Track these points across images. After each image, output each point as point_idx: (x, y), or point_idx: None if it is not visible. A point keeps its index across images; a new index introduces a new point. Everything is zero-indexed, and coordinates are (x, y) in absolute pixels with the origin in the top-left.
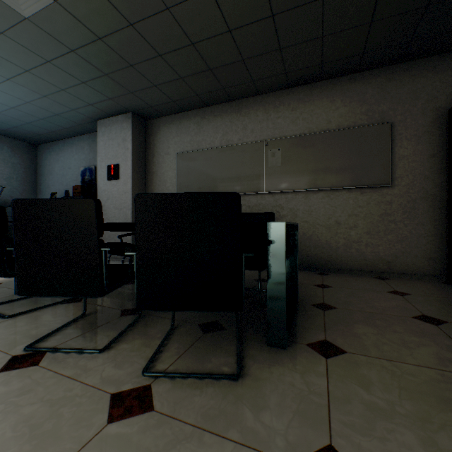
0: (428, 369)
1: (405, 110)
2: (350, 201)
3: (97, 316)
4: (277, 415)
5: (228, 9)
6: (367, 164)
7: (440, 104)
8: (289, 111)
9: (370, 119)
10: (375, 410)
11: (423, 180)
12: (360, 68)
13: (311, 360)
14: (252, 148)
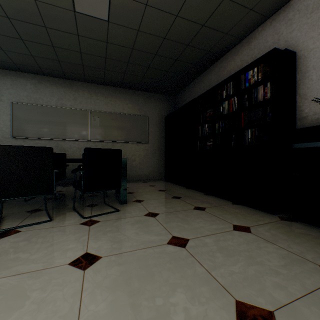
0: (163, 199)
1: (153, 112)
2: (133, 148)
3: (14, 216)
4: (135, 212)
5: (84, 45)
6: (140, 132)
7: (163, 114)
8: (104, 97)
9: (141, 112)
10: (155, 206)
11: (158, 142)
12: (137, 89)
13: (136, 204)
14: (81, 113)
